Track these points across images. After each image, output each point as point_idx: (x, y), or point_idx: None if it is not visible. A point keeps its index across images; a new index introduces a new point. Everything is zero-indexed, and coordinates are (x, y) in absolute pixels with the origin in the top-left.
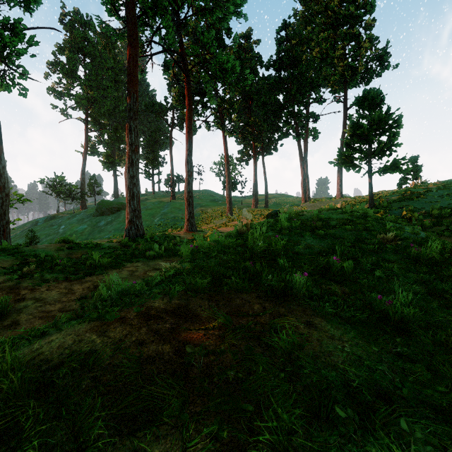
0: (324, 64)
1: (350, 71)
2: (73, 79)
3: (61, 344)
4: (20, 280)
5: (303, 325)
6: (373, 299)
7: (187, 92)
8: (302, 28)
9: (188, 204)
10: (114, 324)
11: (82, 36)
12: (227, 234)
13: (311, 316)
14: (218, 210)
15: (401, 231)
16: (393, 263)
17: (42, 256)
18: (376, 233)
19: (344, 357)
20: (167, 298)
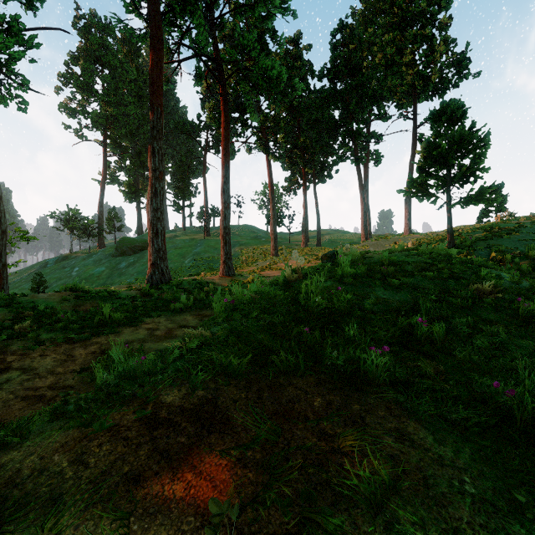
0: (389, 73)
1: (421, 81)
2: (88, 94)
3: (12, 475)
4: (8, 342)
5: (391, 438)
6: (484, 384)
7: (223, 106)
8: (362, 30)
9: (225, 243)
10: (100, 438)
11: (100, 43)
12: (272, 281)
13: (399, 417)
14: (261, 249)
15: (500, 280)
16: (495, 324)
17: (42, 308)
18: (467, 282)
19: (469, 508)
20: (187, 386)
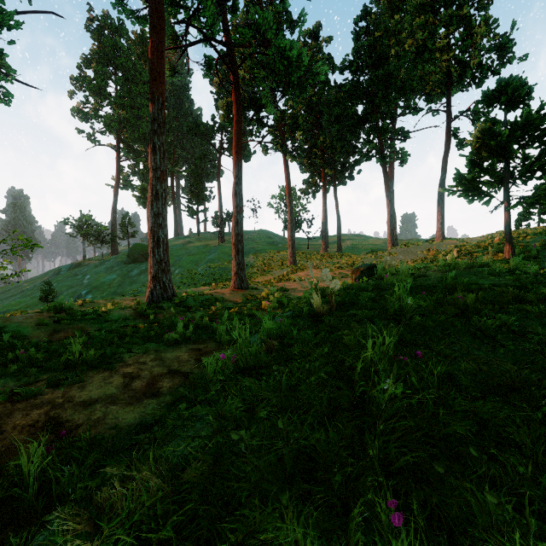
0: (420, 61)
1: (458, 67)
2: (101, 97)
3: None
4: None
5: None
6: None
7: (235, 96)
8: (387, 18)
9: (237, 251)
10: None
11: (113, 44)
12: (293, 309)
13: None
14: (278, 255)
15: None
16: None
17: (6, 338)
18: None
19: None
20: None
